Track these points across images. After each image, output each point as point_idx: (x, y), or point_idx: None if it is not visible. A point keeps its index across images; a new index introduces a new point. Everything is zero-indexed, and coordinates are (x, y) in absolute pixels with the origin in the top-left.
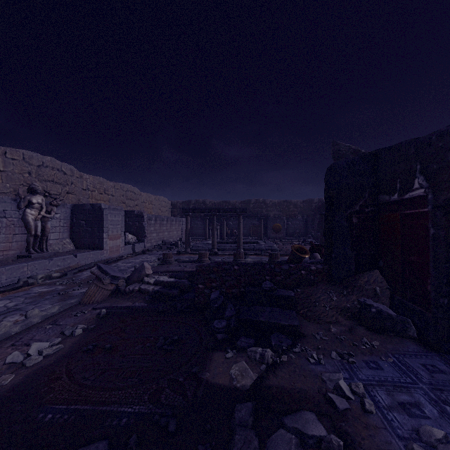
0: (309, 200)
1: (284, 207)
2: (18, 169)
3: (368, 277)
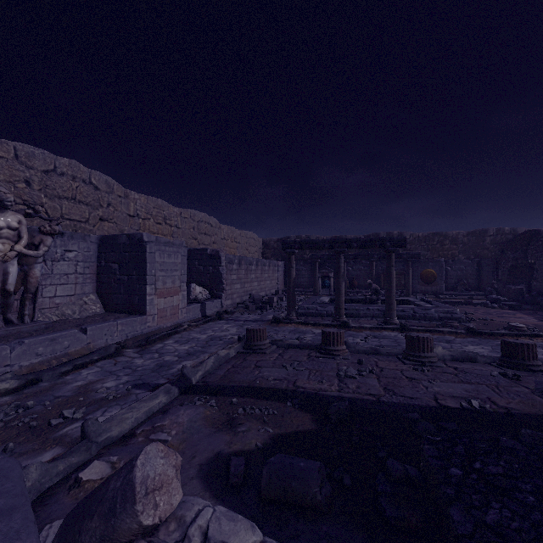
0: (479, 230)
1: (434, 244)
2: (5, 174)
3: None
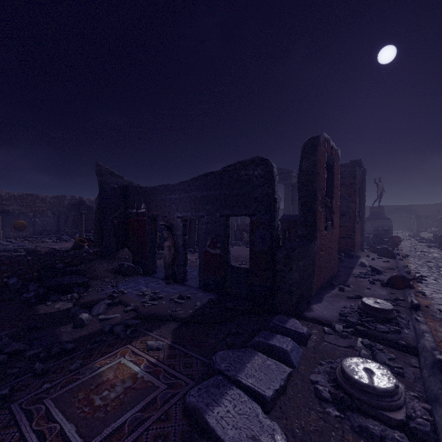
0: (61, 196)
1: (28, 202)
2: None
3: (123, 252)
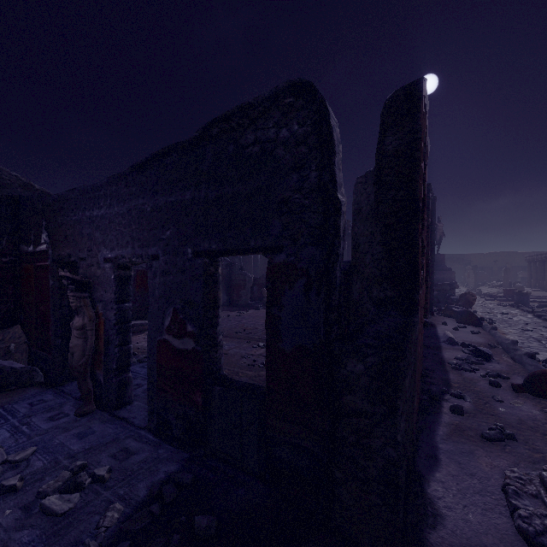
0: None
1: None
2: None
3: (5, 335)
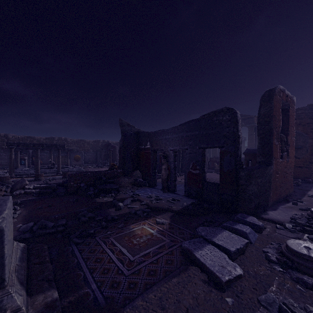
0: (97, 140)
1: (81, 144)
2: None
3: (136, 172)
